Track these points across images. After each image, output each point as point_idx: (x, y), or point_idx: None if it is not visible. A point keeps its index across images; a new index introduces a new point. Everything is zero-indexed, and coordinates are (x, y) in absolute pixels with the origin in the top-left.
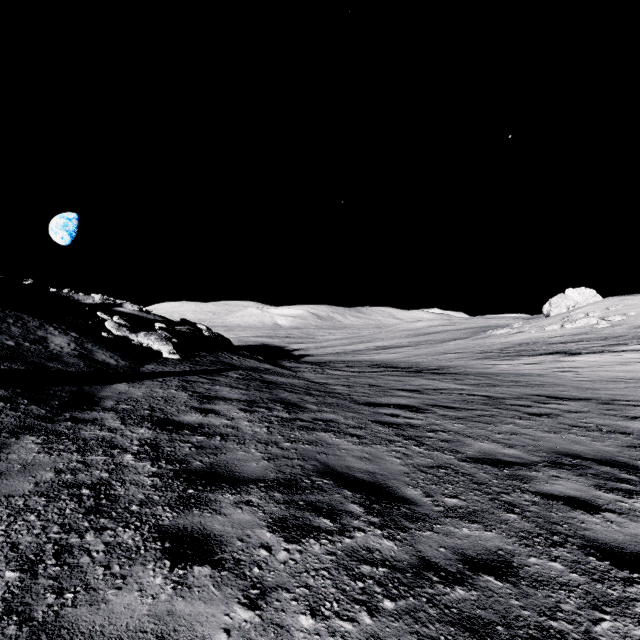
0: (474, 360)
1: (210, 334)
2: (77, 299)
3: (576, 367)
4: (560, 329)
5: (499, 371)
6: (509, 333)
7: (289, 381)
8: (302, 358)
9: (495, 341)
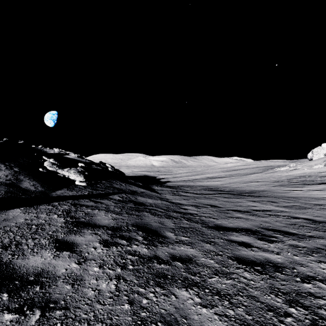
0: (273, 187)
1: (112, 170)
2: (45, 151)
3: None
4: (324, 167)
5: (297, 195)
6: (288, 170)
7: (155, 202)
8: (165, 183)
9: (281, 174)
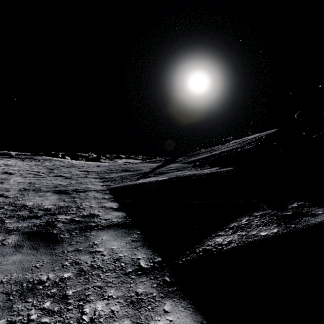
0: None
1: None
2: None
3: None
4: None
5: None
6: None
7: (118, 174)
8: None
9: None
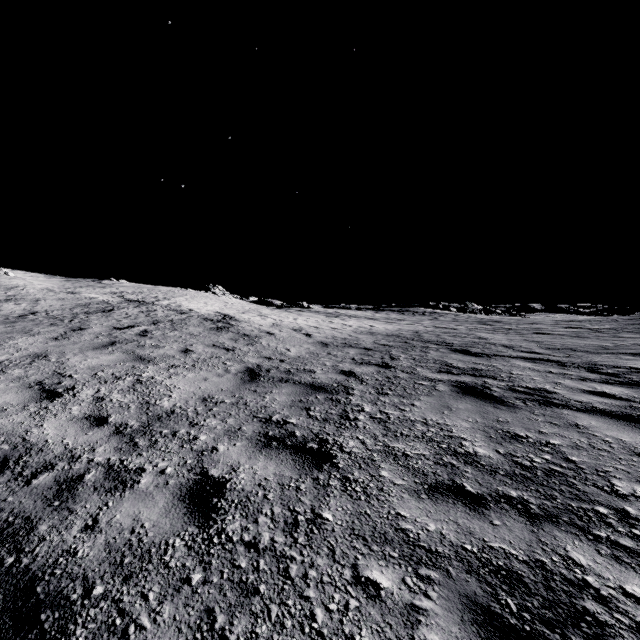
0: (262, 340)
1: None
2: None
3: (313, 326)
4: None
5: (361, 335)
6: None
7: None
8: None
9: None
